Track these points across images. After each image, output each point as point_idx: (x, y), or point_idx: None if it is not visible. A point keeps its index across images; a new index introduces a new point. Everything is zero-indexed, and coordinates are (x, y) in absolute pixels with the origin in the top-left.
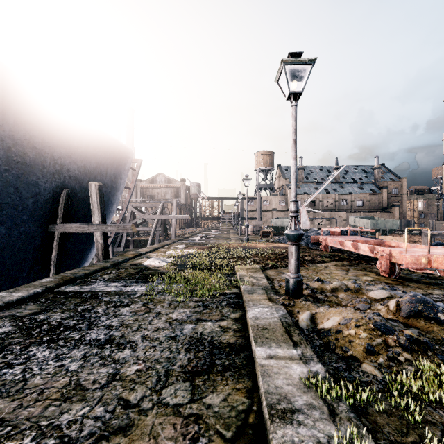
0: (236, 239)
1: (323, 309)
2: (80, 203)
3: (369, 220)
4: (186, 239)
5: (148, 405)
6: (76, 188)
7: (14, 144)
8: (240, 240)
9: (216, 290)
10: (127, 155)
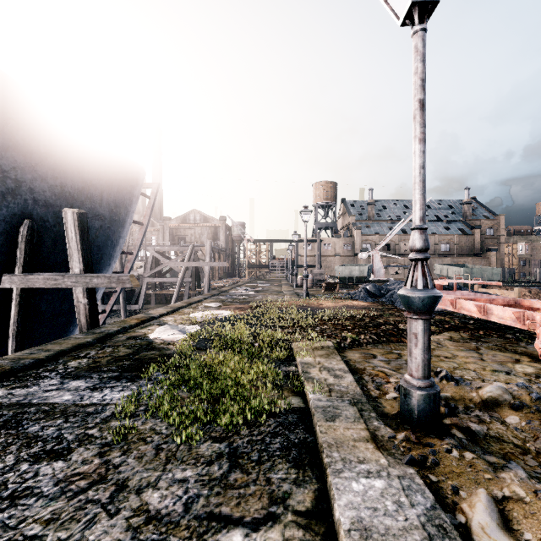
0: (290, 294)
1: (524, 490)
2: (59, 243)
3: (461, 268)
4: (223, 294)
5: None
6: (49, 219)
7: None
8: (296, 295)
9: (260, 404)
10: (134, 175)
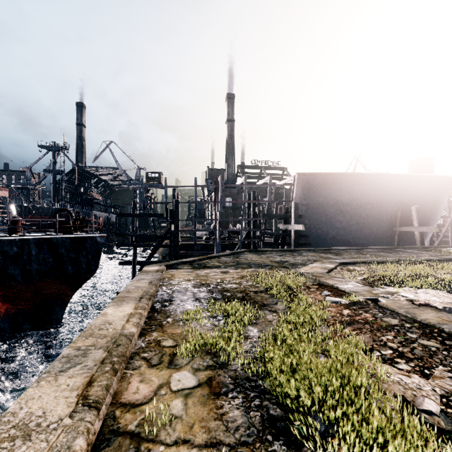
0: None
1: None
2: (410, 216)
3: None
4: None
5: (396, 257)
6: (406, 209)
7: (378, 198)
8: None
9: None
10: (446, 181)
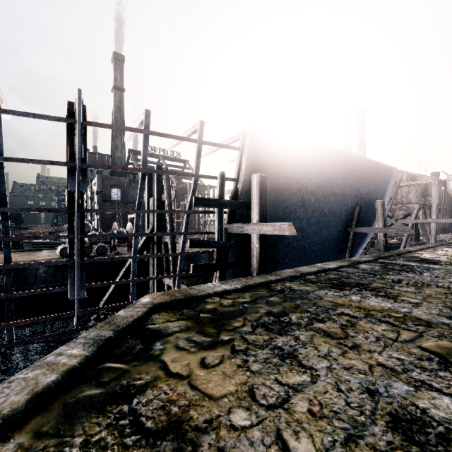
0: None
1: None
2: (362, 214)
3: None
4: (451, 244)
5: None
6: (362, 204)
7: (343, 186)
8: None
9: None
10: (393, 174)
